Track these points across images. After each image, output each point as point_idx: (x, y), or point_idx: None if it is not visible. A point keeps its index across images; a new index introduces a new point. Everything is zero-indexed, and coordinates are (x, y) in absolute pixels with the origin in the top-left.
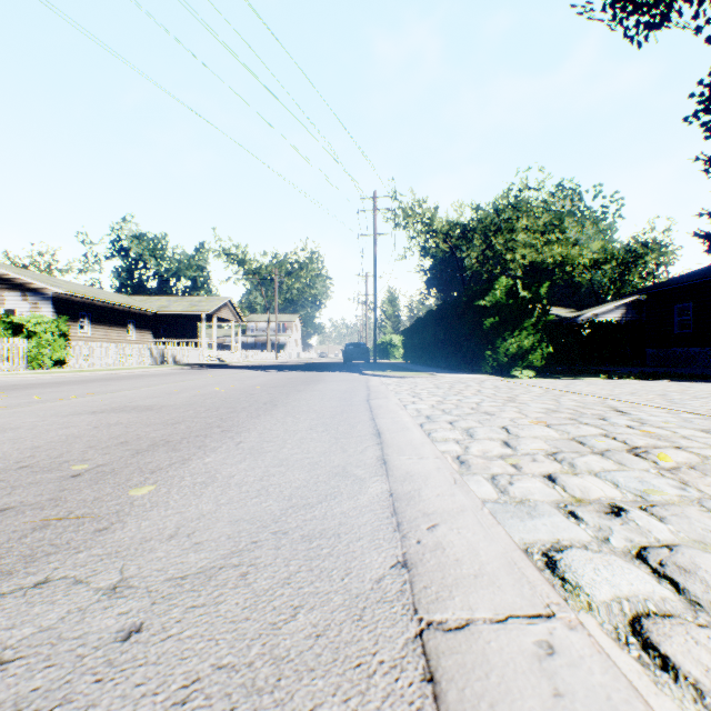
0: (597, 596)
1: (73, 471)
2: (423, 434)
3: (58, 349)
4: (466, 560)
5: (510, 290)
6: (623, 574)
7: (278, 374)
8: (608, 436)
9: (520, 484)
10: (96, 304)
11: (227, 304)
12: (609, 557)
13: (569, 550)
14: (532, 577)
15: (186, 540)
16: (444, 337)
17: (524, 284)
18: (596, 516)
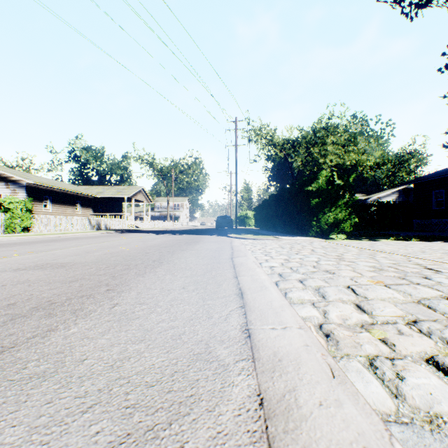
0: None
1: None
2: (280, 295)
3: (25, 220)
4: None
5: (329, 179)
6: None
7: (171, 237)
8: None
9: (411, 379)
10: (55, 191)
11: (141, 191)
12: None
13: None
14: None
15: None
16: (283, 212)
17: (339, 176)
18: None
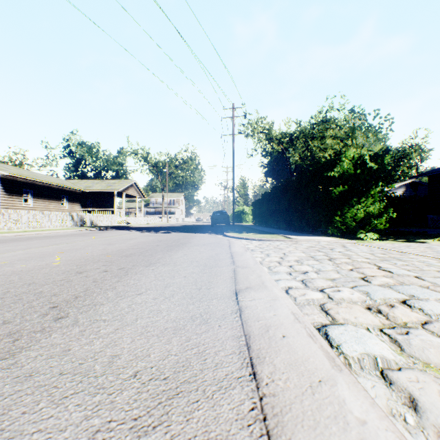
0: None
1: None
2: None
3: None
4: None
5: (355, 162)
6: None
7: (154, 236)
8: None
9: None
10: (36, 184)
11: (133, 185)
12: None
13: None
14: None
15: None
16: (289, 205)
17: (371, 156)
18: None
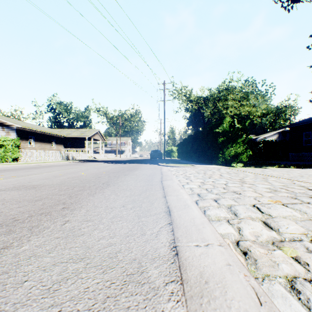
0: None
1: None
2: (200, 212)
3: (14, 153)
4: None
5: (231, 124)
6: None
7: (118, 165)
8: None
9: None
10: (37, 132)
11: (97, 133)
12: None
13: None
14: None
15: None
16: (197, 147)
17: (238, 121)
18: None
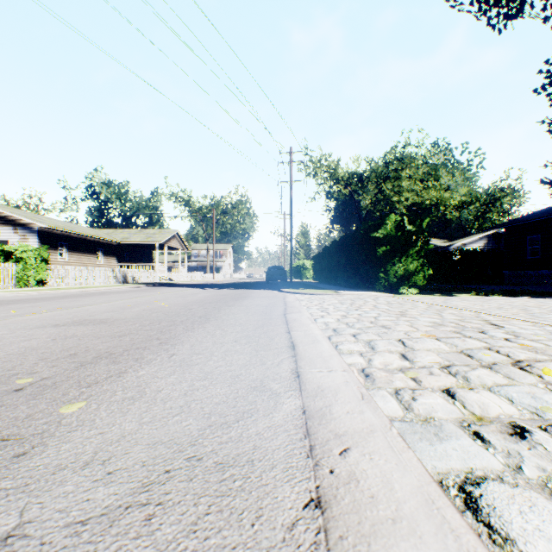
0: (530, 551)
1: (18, 385)
2: (331, 347)
3: (40, 271)
4: (381, 497)
5: (398, 225)
6: (550, 519)
7: (214, 292)
8: (491, 349)
9: (422, 400)
10: (72, 236)
11: (175, 236)
12: (528, 492)
13: (485, 483)
14: (454, 522)
15: (99, 469)
16: (346, 262)
17: (410, 220)
18: (501, 437)
